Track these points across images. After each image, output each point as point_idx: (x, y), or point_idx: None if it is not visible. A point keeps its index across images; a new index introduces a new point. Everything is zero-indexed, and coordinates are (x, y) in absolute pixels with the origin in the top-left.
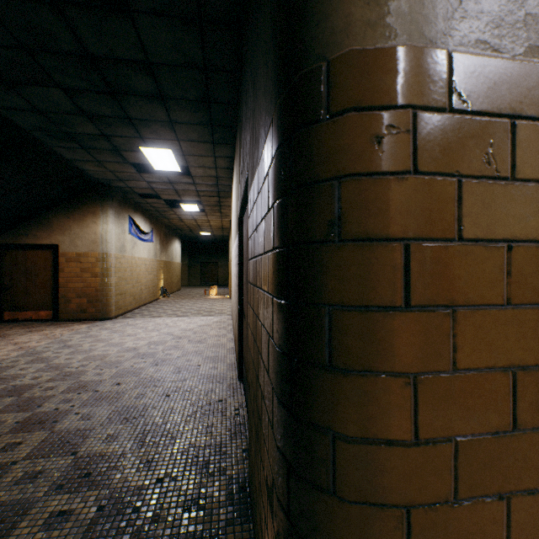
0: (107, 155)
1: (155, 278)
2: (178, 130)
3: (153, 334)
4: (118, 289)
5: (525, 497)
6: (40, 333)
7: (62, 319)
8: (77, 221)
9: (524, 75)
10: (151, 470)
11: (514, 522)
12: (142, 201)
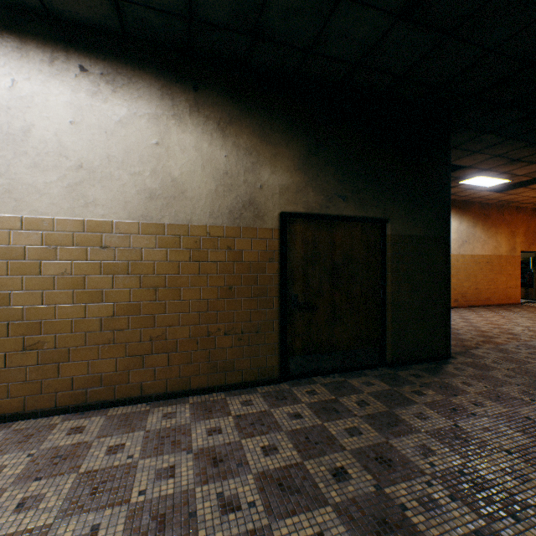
0: None
1: None
2: None
3: None
4: None
5: None
6: None
7: None
8: None
9: None
10: (419, 391)
11: None
12: None
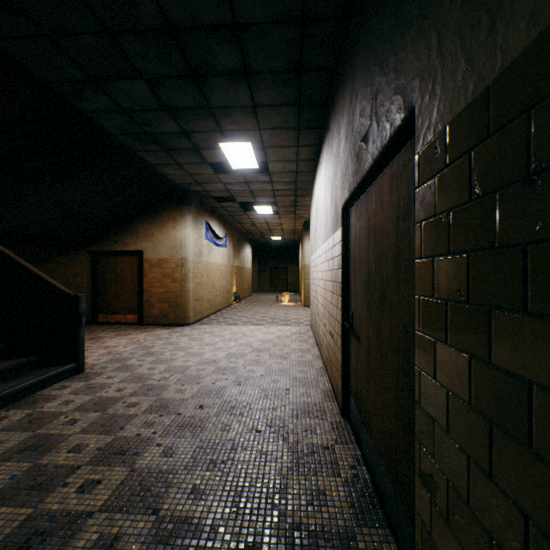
0: (186, 156)
1: (228, 283)
2: (261, 116)
3: (231, 345)
4: (195, 294)
5: None
6: (126, 337)
7: (146, 323)
8: (158, 228)
9: None
10: None
11: None
12: (217, 206)
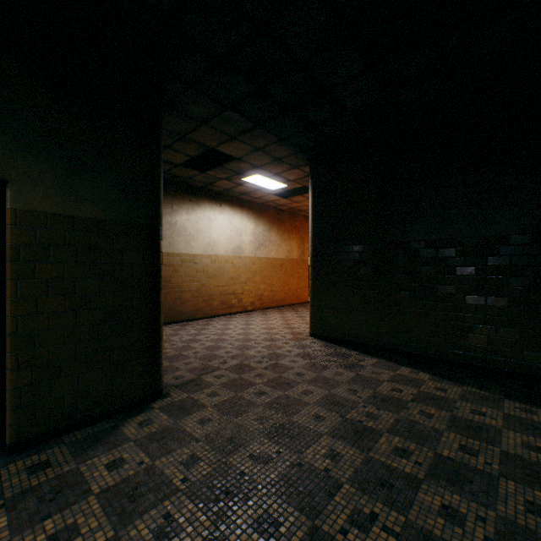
0: None
1: None
2: None
3: None
4: None
5: None
6: None
7: None
8: None
9: None
10: None
11: None
12: None
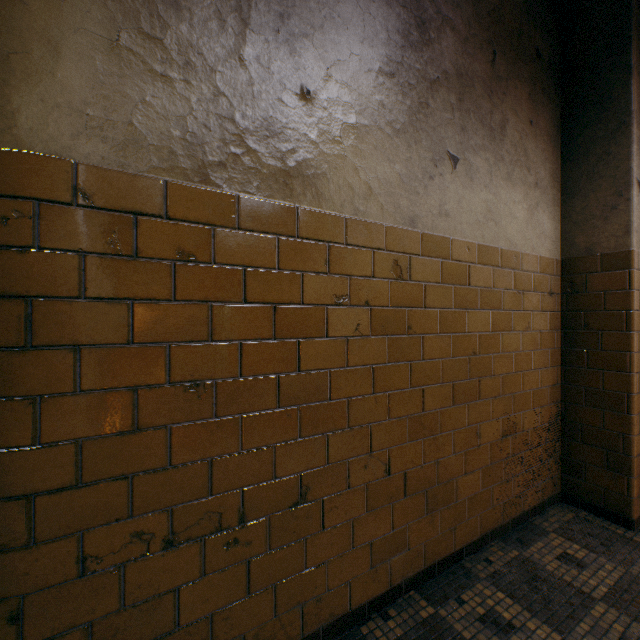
0: None
1: None
2: None
3: None
4: None
5: (148, 475)
6: None
7: None
8: None
9: (148, 186)
10: None
11: (138, 493)
12: None
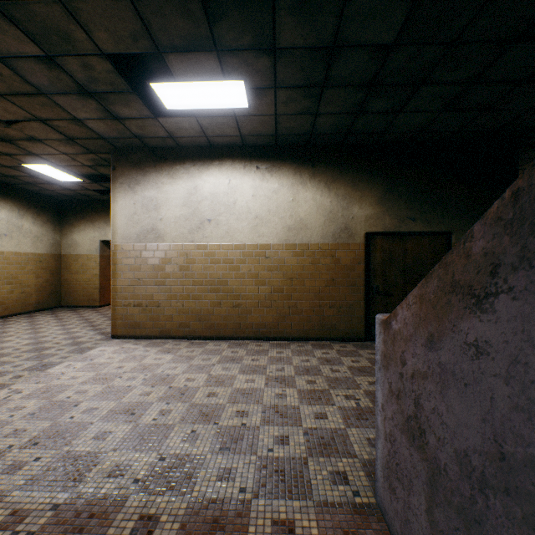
0: (182, 24)
1: None
2: (299, 116)
3: (198, 375)
4: None
5: None
6: None
7: None
8: None
9: None
10: None
11: None
12: None
